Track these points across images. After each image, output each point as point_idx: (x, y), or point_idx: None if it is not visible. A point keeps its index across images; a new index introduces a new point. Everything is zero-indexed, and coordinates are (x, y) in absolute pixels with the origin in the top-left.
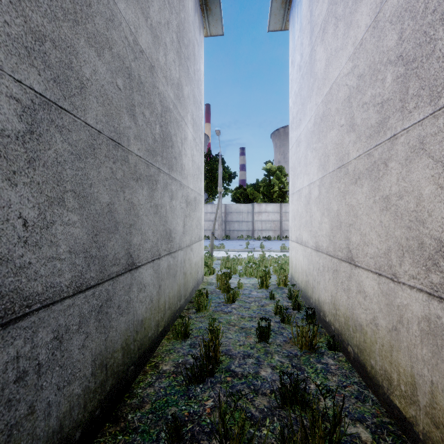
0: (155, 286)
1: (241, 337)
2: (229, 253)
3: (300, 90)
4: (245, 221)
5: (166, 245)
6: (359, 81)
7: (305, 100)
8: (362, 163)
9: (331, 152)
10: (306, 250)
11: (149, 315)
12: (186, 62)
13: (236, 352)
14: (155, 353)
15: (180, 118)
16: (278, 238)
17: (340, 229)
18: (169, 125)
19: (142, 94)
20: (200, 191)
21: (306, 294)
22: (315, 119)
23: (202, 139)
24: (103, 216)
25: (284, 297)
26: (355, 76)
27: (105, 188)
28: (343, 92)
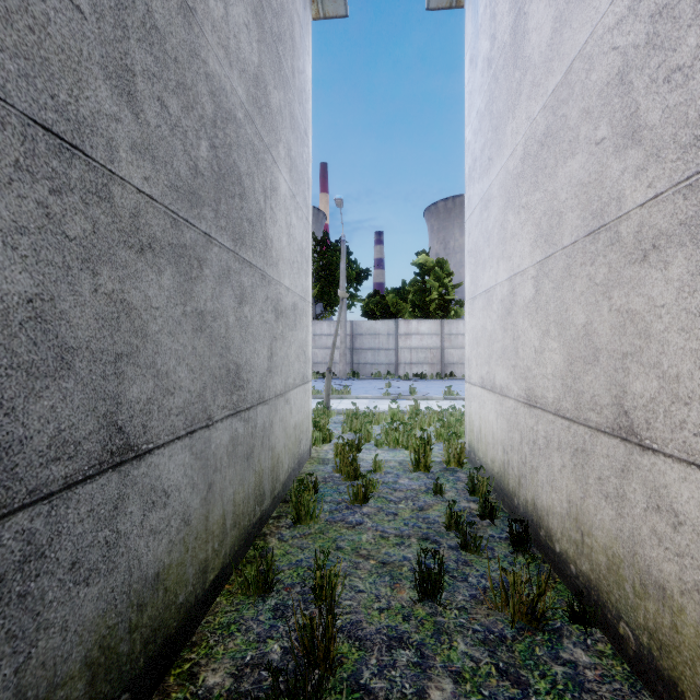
0: (196, 489)
1: (381, 588)
2: (357, 402)
3: (489, 104)
4: (383, 349)
5: (228, 396)
6: (657, 24)
7: (502, 119)
8: (666, 211)
9: (568, 204)
10: (503, 402)
11: (180, 555)
12: (276, 43)
13: (372, 631)
14: (195, 634)
15: (260, 146)
16: (438, 377)
17: (594, 363)
18: (235, 151)
19: (158, 56)
20: (306, 293)
21: (503, 486)
22: (525, 148)
23: (310, 200)
24: (4, 332)
25: (461, 490)
26: (642, 19)
27: (17, 254)
28: (602, 69)
